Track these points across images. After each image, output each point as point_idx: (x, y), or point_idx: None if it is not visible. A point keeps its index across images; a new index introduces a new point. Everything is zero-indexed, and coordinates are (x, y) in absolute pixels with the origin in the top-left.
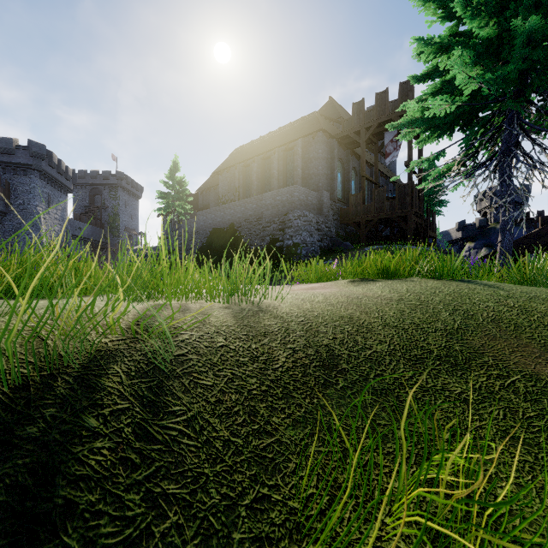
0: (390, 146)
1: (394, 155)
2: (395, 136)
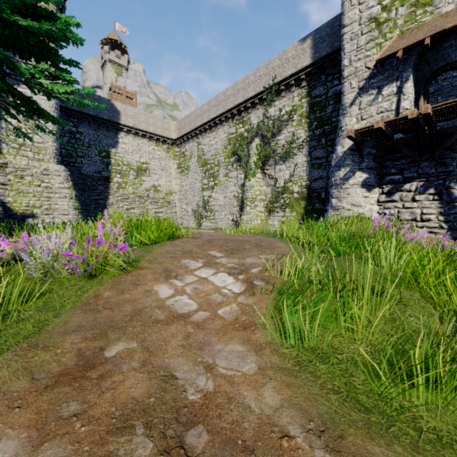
0: None
1: None
2: None
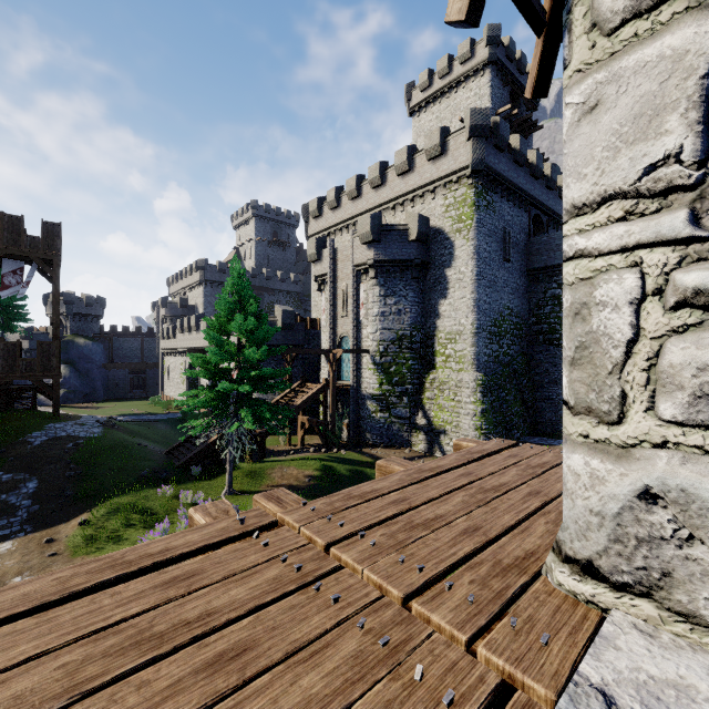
0: (12, 278)
1: (17, 290)
2: (21, 268)
